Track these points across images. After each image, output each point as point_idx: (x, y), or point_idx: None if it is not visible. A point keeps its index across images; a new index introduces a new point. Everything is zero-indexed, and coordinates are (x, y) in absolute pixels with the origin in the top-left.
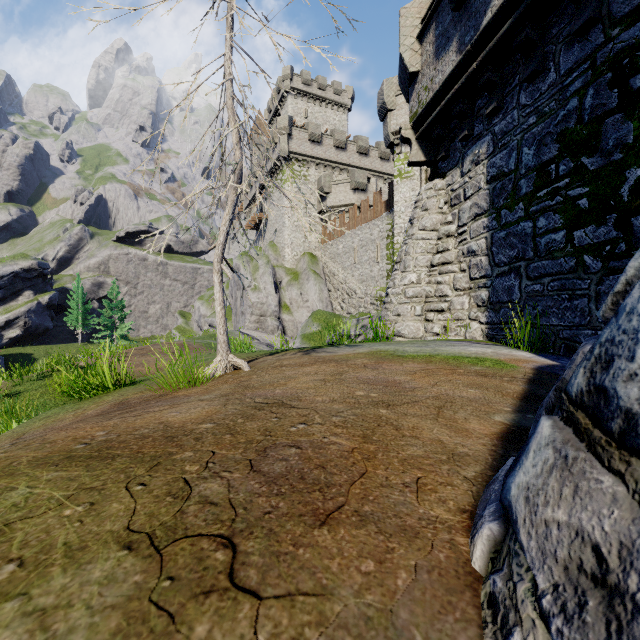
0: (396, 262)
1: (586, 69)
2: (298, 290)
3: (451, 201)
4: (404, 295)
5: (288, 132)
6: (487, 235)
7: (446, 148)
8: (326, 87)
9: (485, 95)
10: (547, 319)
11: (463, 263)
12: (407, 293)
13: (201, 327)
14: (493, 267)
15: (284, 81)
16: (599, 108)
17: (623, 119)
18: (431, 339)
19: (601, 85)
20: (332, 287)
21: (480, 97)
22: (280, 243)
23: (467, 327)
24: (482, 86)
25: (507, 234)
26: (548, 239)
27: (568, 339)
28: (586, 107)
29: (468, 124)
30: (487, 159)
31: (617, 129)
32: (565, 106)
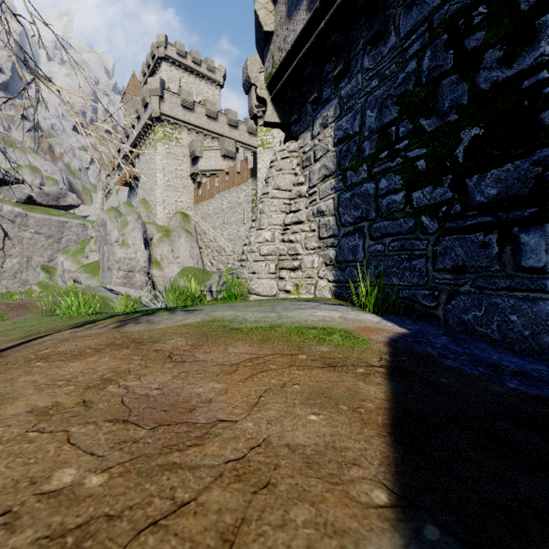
0: (252, 220)
1: (424, 31)
2: (169, 247)
3: (303, 163)
4: (259, 253)
5: (160, 94)
6: (334, 196)
7: (298, 111)
8: (200, 61)
9: (333, 60)
10: (388, 278)
11: (313, 223)
12: (262, 251)
13: (65, 282)
14: (340, 227)
15: (158, 47)
16: (436, 70)
17: (458, 80)
18: (284, 297)
19: (438, 47)
20: (203, 245)
21: (328, 62)
22: (152, 201)
23: (317, 285)
24: (330, 47)
25: (352, 195)
26: (389, 200)
27: (407, 299)
28: (424, 69)
29: (318, 87)
30: (334, 122)
31: (453, 90)
32: (405, 69)
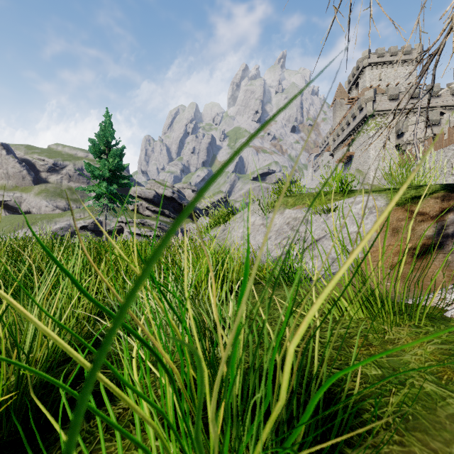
0: None
1: None
2: None
3: None
4: None
5: (373, 99)
6: None
7: None
8: (397, 53)
9: None
10: None
11: None
12: None
13: None
14: None
15: (363, 61)
16: None
17: None
18: None
19: None
20: None
21: None
22: (365, 169)
23: None
24: None
25: None
26: None
27: None
28: None
29: None
30: None
31: None
32: None
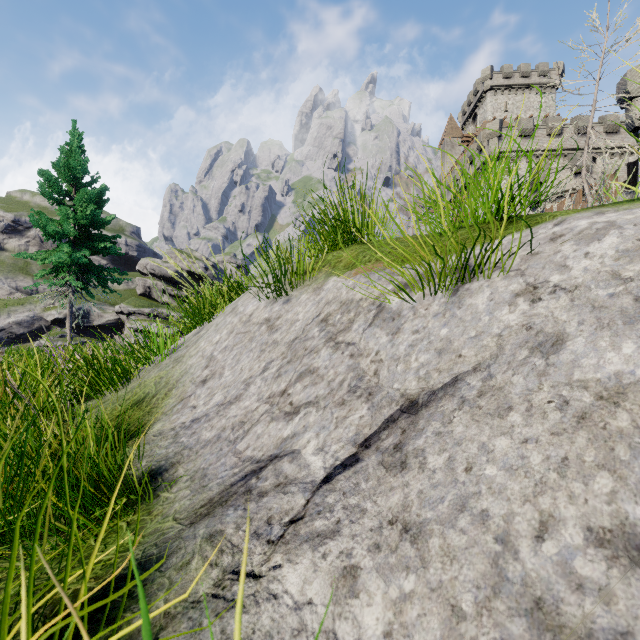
0: None
1: None
2: None
3: None
4: None
5: (498, 135)
6: None
7: None
8: (530, 73)
9: None
10: None
11: None
12: None
13: None
14: None
15: (483, 83)
16: None
17: None
18: None
19: None
20: None
21: None
22: None
23: None
24: None
25: None
26: None
27: None
28: None
29: None
30: None
31: None
32: None
